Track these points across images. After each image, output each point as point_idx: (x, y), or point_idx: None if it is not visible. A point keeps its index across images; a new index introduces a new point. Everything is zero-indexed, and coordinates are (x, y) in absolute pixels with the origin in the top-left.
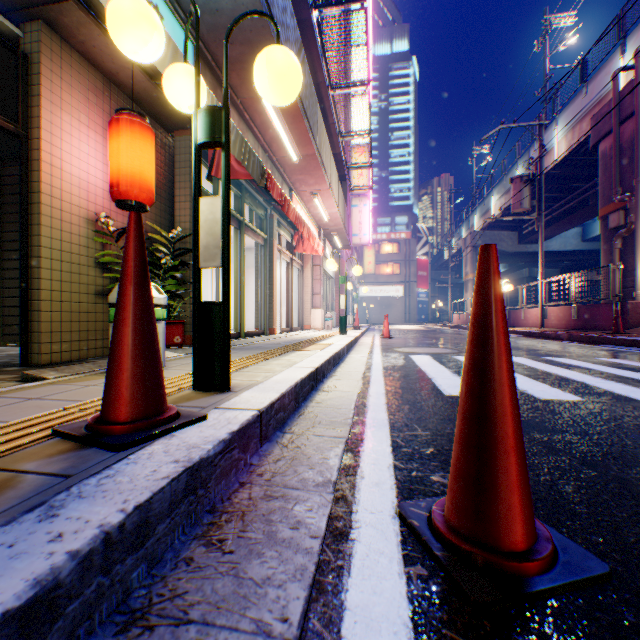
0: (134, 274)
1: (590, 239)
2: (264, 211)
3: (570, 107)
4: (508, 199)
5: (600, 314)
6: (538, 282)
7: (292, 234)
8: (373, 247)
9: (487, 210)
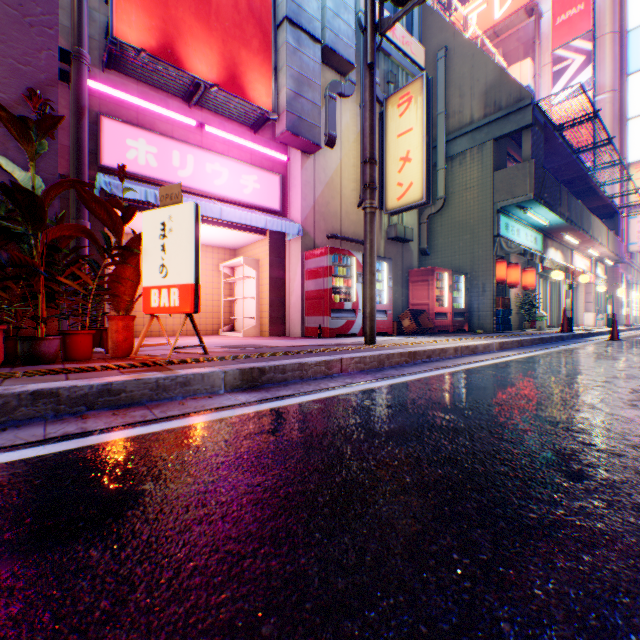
0: (564, 315)
1: None
2: None
3: None
4: None
5: None
6: None
7: None
8: None
9: None
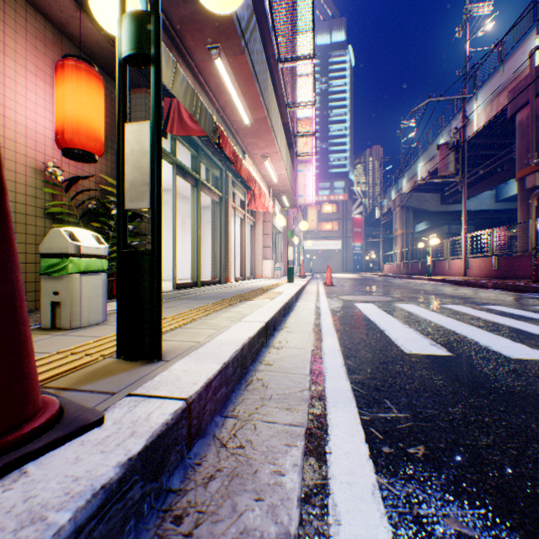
0: None
1: (502, 200)
2: (219, 171)
3: (489, 83)
4: (432, 165)
5: (519, 264)
6: (461, 236)
7: (245, 193)
8: (315, 207)
9: (414, 175)
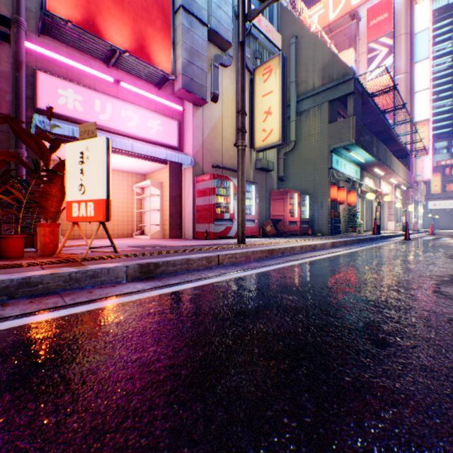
0: (374, 223)
1: None
2: None
3: None
4: None
5: None
6: None
7: None
8: (438, 174)
9: None
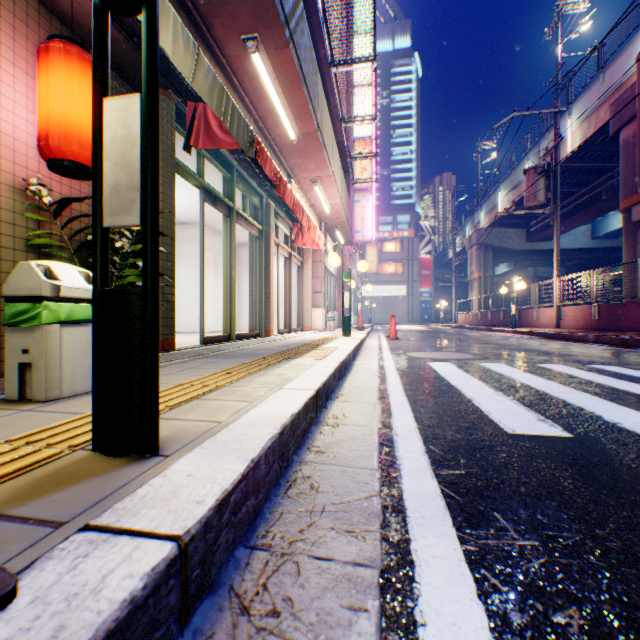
0: None
1: (600, 236)
2: (259, 199)
3: (586, 95)
4: (516, 194)
5: (626, 314)
6: (553, 280)
7: (291, 227)
8: (375, 245)
9: (493, 207)
